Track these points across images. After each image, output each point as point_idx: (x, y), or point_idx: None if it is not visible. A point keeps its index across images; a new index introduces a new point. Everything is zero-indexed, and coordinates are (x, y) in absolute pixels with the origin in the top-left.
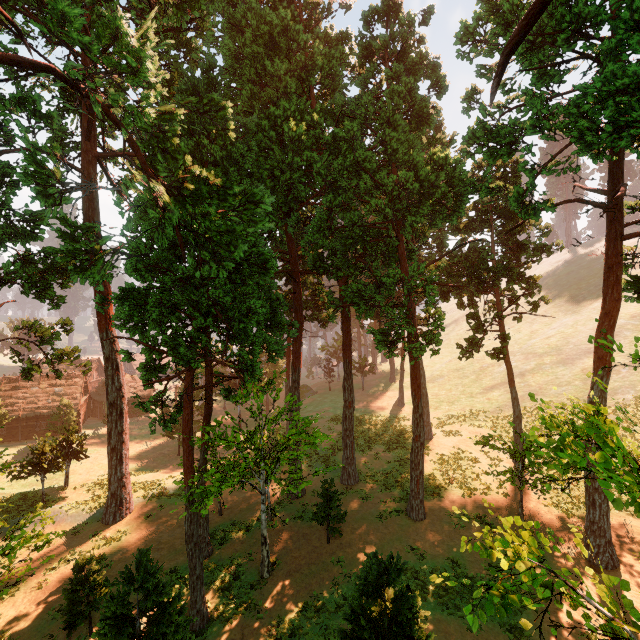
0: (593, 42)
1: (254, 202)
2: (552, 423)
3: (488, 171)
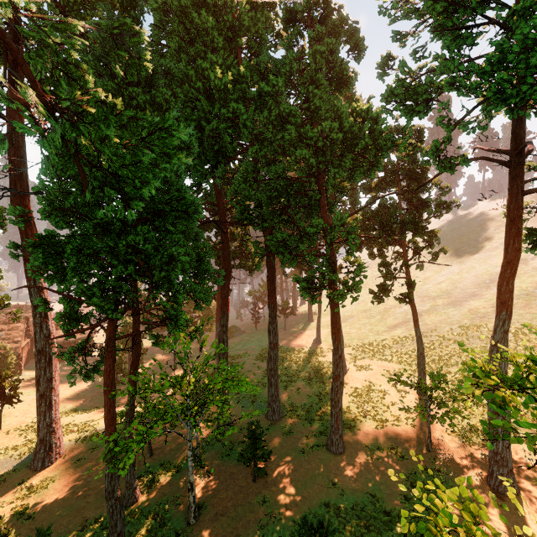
0: (504, 5)
1: (166, 129)
2: (481, 372)
3: (408, 124)
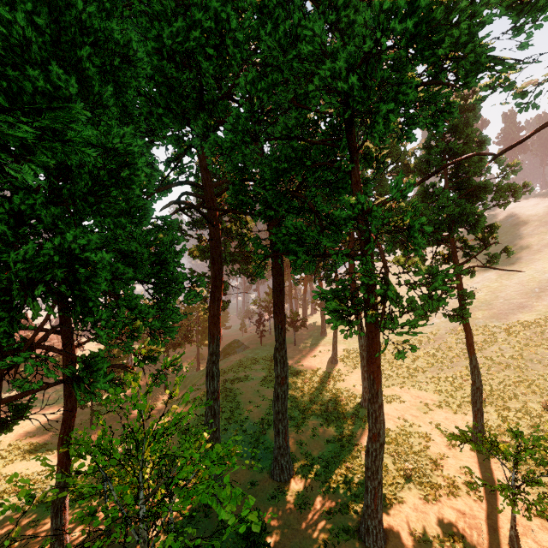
0: None
1: None
2: None
3: (541, 1)
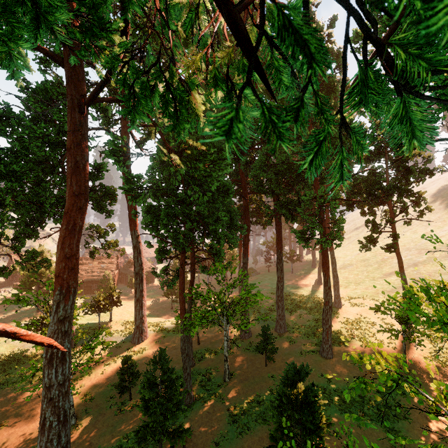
0: None
1: (222, 159)
2: (412, 291)
3: (373, 125)
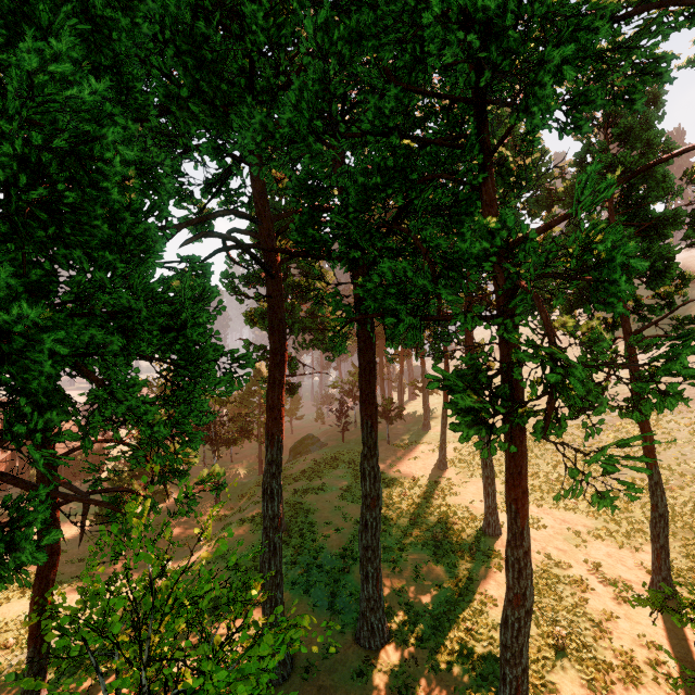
0: None
1: None
2: None
3: None
